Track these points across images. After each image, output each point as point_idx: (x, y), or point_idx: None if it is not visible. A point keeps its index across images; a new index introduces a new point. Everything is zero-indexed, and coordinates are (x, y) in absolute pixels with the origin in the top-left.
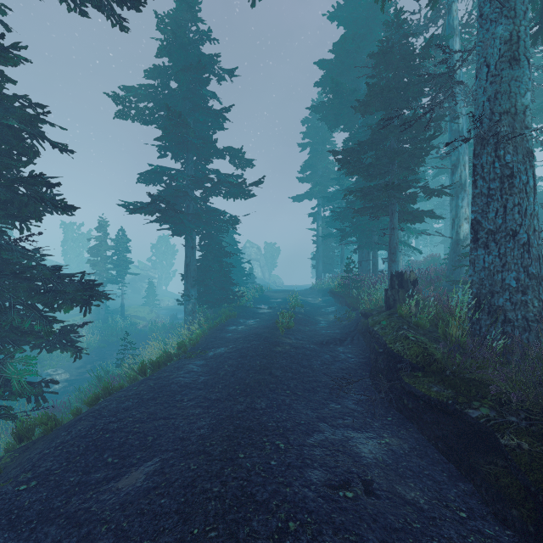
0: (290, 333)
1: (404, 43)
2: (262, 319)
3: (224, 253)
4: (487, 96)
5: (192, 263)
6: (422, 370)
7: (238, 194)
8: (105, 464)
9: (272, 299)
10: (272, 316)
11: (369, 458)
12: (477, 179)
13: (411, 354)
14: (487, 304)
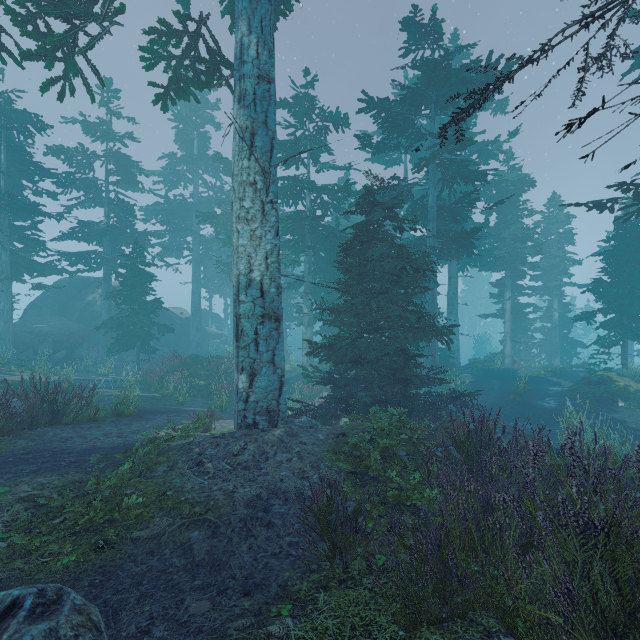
0: None
1: None
2: None
3: None
4: None
5: None
6: None
7: None
8: None
9: None
10: None
11: None
12: None
13: None
14: None
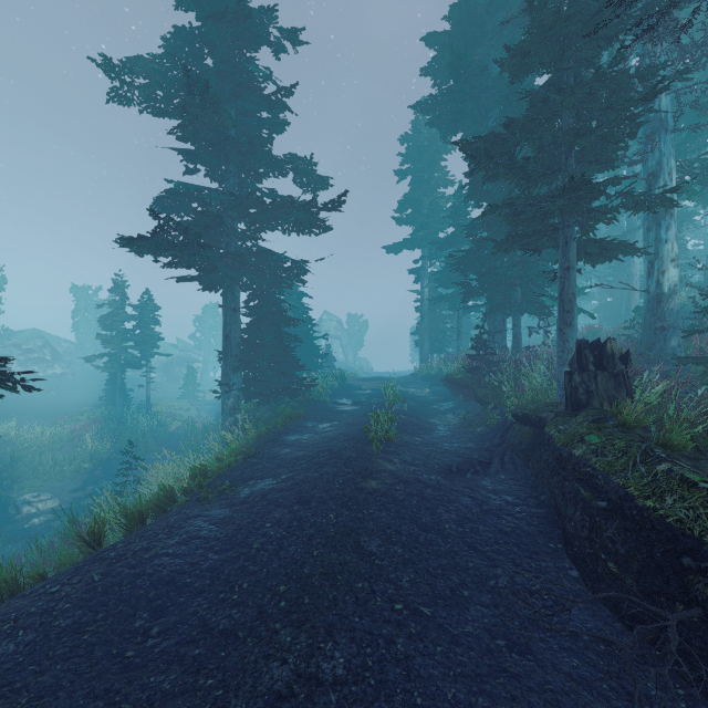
0: (391, 449)
1: None
2: (343, 422)
3: (285, 319)
4: None
5: (233, 334)
6: None
7: (304, 222)
8: None
9: (358, 389)
10: (359, 418)
11: None
12: None
13: None
14: None
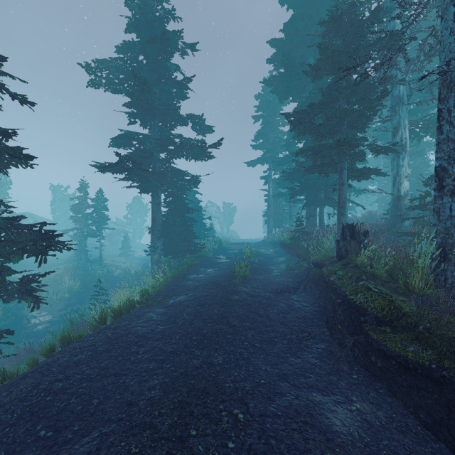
0: (246, 281)
1: (352, 11)
2: (220, 268)
3: (187, 209)
4: (454, 36)
5: (157, 218)
6: (389, 324)
7: (199, 155)
8: (35, 439)
9: (230, 250)
10: (230, 266)
11: (343, 434)
12: (442, 124)
13: (375, 306)
14: (454, 254)
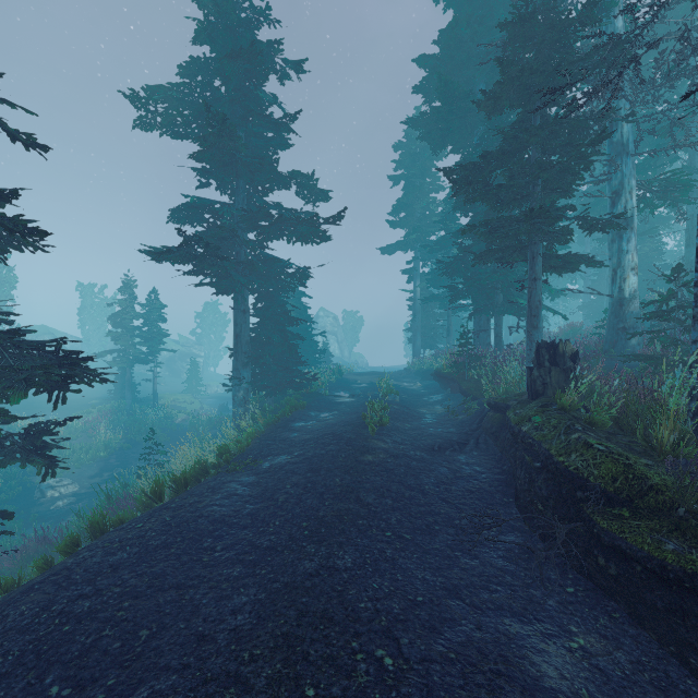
0: (384, 432)
1: (551, 7)
2: (342, 411)
3: (288, 319)
4: None
5: (243, 333)
6: (627, 505)
7: (308, 235)
8: None
9: (355, 383)
10: (356, 408)
11: (563, 693)
12: None
13: (601, 474)
14: None
